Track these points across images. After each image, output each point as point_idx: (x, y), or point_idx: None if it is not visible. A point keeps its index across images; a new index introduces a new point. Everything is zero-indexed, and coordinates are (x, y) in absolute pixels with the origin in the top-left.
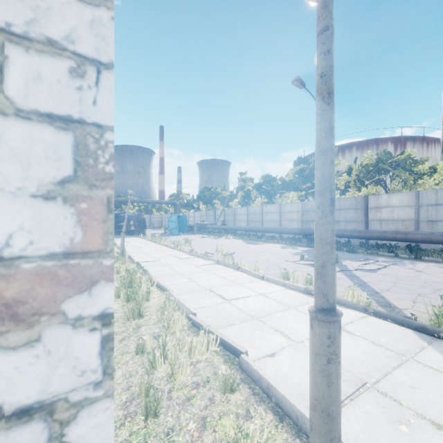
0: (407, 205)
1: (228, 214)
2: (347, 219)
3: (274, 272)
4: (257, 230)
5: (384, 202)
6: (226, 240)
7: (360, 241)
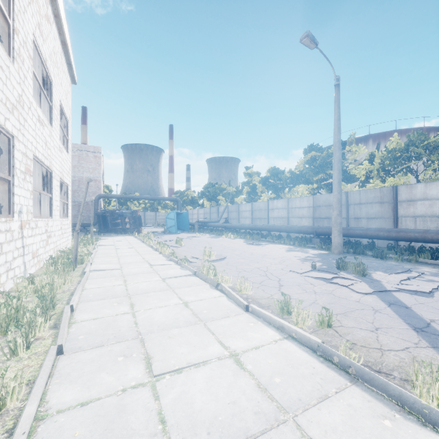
0: None
1: (232, 210)
2: (370, 216)
3: (270, 293)
4: (261, 228)
5: (420, 193)
6: (225, 240)
7: (387, 242)
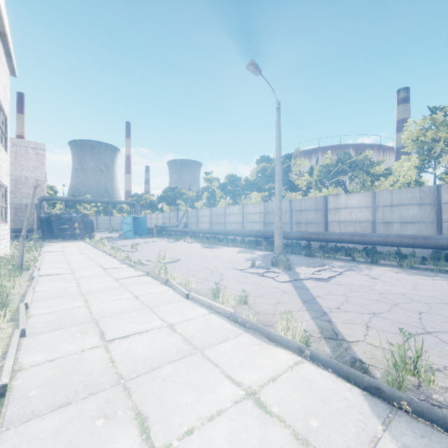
0: (364, 206)
1: (191, 215)
2: (308, 221)
3: (210, 285)
4: (217, 232)
5: (343, 203)
6: (183, 244)
7: (321, 243)
